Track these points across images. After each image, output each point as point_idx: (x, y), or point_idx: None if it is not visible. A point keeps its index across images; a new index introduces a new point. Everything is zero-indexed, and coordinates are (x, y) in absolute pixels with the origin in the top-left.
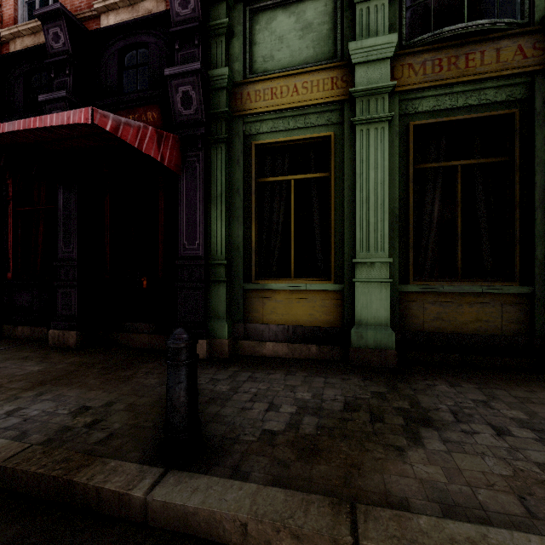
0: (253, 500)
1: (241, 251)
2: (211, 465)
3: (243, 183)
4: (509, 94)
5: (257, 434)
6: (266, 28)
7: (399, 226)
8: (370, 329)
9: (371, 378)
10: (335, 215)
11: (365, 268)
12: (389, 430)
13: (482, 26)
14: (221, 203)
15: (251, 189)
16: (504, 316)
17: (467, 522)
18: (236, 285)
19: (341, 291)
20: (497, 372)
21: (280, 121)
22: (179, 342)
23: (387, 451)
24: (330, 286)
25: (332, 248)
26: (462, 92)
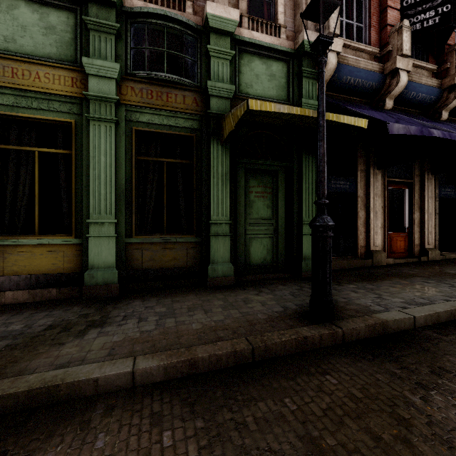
0: None
1: None
2: None
3: None
4: (191, 125)
5: None
6: (7, 12)
7: (127, 197)
8: (100, 271)
9: (91, 305)
10: (77, 185)
11: (97, 226)
12: (67, 335)
13: (175, 79)
14: None
15: None
16: (188, 255)
17: (64, 368)
18: None
19: (81, 244)
20: (180, 289)
21: (23, 99)
22: None
23: (51, 347)
24: (71, 240)
25: (73, 210)
26: (166, 116)
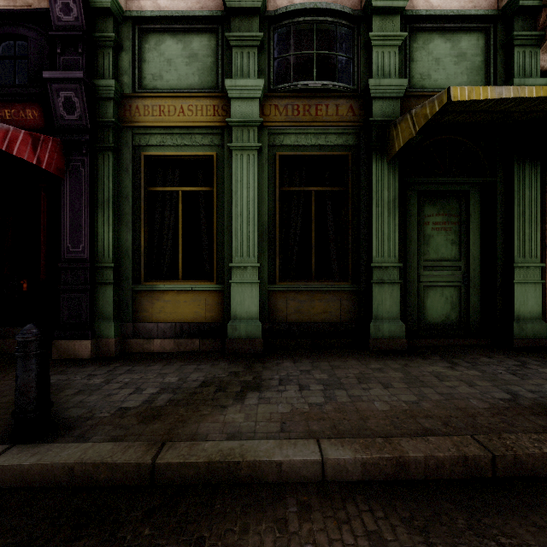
0: (84, 452)
1: (130, 255)
2: (59, 437)
3: (132, 190)
4: (345, 140)
5: (112, 411)
6: (155, 49)
7: (269, 236)
8: (243, 323)
9: (237, 362)
10: (218, 225)
11: (240, 271)
12: (225, 396)
13: (326, 86)
14: (109, 208)
15: (140, 197)
16: (342, 308)
17: (237, 440)
18: (125, 287)
19: (223, 291)
20: (334, 350)
21: (168, 136)
22: (27, 336)
23: (214, 409)
24: (213, 287)
25: (214, 253)
26: (314, 134)
